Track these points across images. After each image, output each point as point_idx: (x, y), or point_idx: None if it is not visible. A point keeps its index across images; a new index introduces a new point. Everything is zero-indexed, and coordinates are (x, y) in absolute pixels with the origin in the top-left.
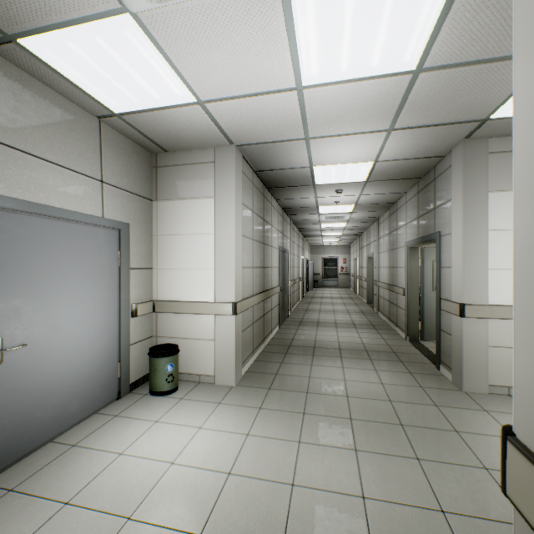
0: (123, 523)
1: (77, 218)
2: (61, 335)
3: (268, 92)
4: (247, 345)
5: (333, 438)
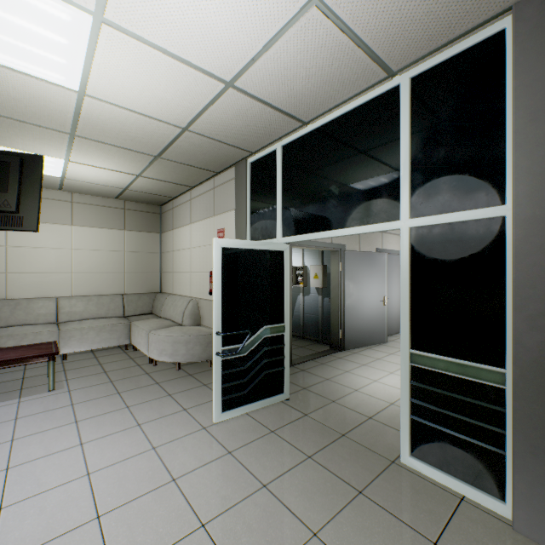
0: None
1: (396, 253)
2: (392, 297)
3: None
4: None
5: None
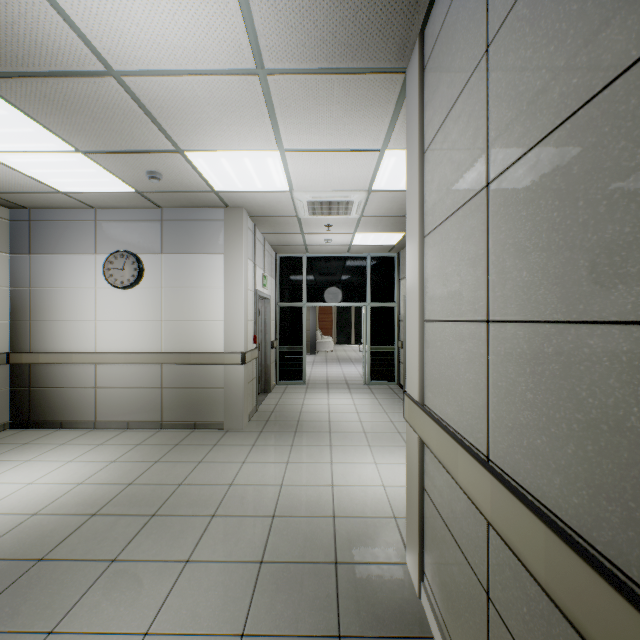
0: (370, 444)
1: None
2: None
3: (312, 149)
4: (451, 590)
5: (248, 491)
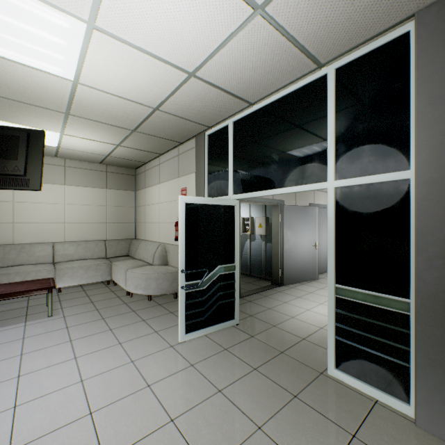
0: None
1: (325, 206)
2: (322, 243)
3: None
4: None
5: None
